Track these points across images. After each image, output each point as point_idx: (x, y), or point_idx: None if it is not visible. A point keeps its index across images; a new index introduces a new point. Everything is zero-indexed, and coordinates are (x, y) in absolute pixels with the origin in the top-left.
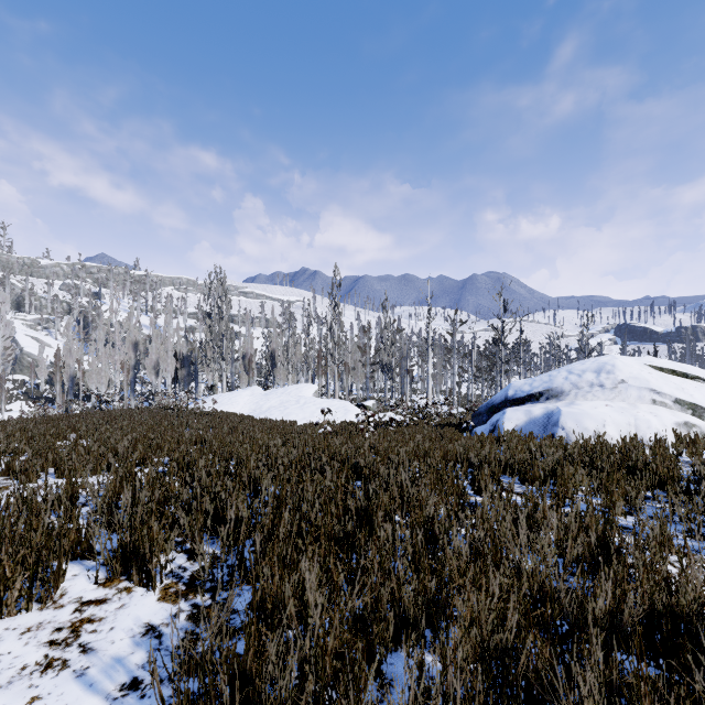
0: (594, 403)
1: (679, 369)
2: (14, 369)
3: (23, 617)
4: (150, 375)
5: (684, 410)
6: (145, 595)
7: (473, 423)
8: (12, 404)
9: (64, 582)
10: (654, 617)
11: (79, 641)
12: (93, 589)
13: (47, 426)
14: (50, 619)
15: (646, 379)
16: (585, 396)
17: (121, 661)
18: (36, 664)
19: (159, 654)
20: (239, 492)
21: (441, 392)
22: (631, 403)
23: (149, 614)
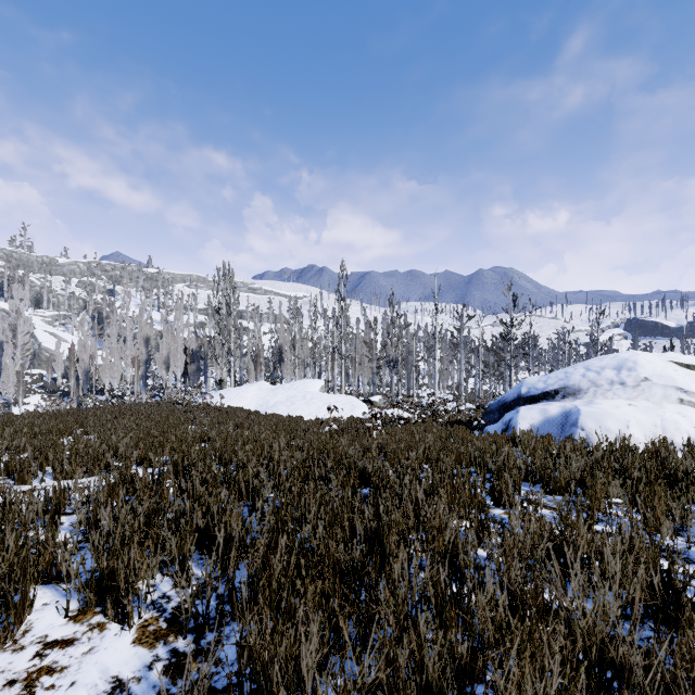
0: (615, 402)
1: None
2: (33, 364)
3: None
4: (161, 369)
5: None
6: (119, 635)
7: (484, 421)
8: (30, 398)
9: (31, 613)
10: None
11: None
12: (61, 625)
13: (56, 422)
14: (4, 667)
15: (671, 377)
16: (605, 394)
17: None
18: None
19: None
20: (235, 505)
21: (447, 387)
22: (656, 402)
23: (119, 662)
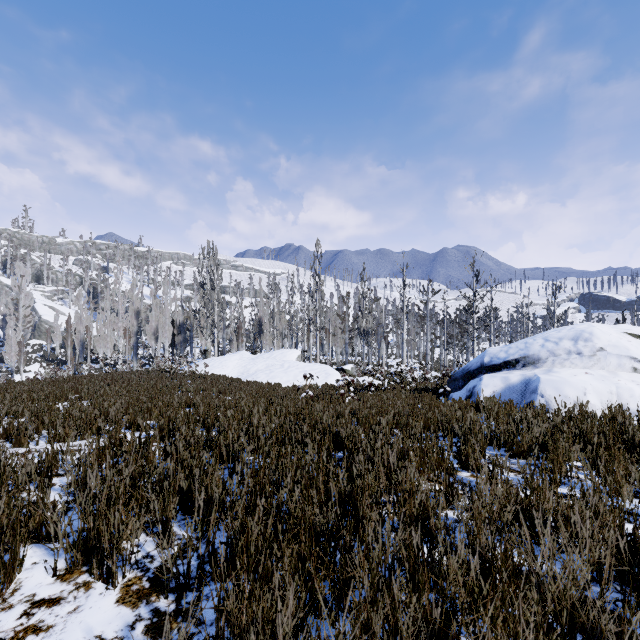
0: (573, 371)
1: None
2: (34, 335)
3: None
4: (150, 340)
5: None
6: (104, 594)
7: (449, 388)
8: (31, 366)
9: (21, 572)
10: None
11: None
12: (49, 584)
13: (53, 388)
14: None
15: (625, 347)
16: (562, 363)
17: None
18: None
19: None
20: (216, 468)
21: (414, 357)
22: (611, 371)
23: (103, 622)
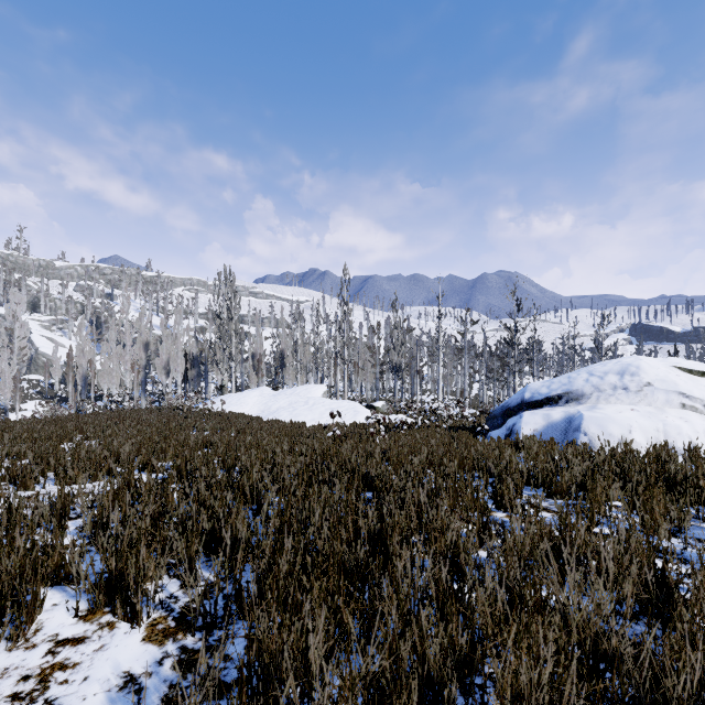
0: (618, 407)
1: None
2: (30, 369)
3: None
4: (160, 375)
5: None
6: (129, 633)
7: (487, 427)
8: (27, 404)
9: (41, 613)
10: None
11: (46, 695)
12: (71, 624)
13: (55, 428)
14: (17, 663)
15: (674, 382)
16: (608, 399)
17: None
18: None
19: None
20: (240, 508)
21: (451, 393)
22: (658, 407)
23: (130, 659)
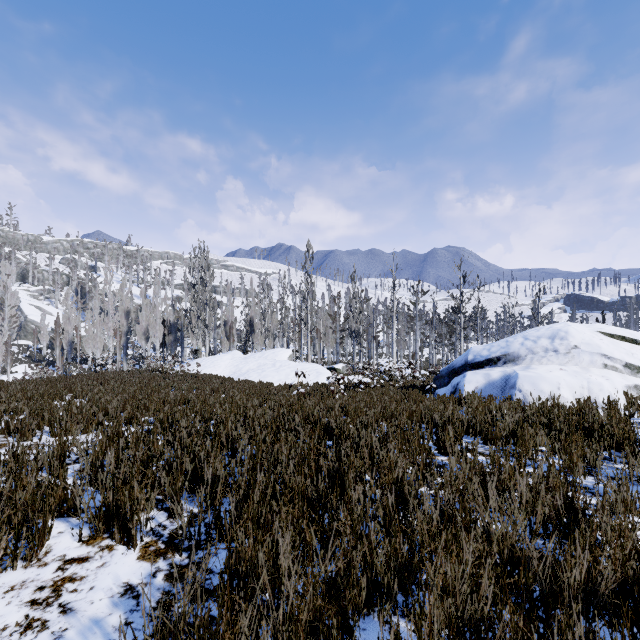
0: (549, 367)
1: (628, 335)
2: (19, 335)
3: (8, 575)
4: (140, 340)
5: (634, 374)
6: (126, 553)
7: (435, 385)
8: (17, 367)
9: (49, 539)
10: (628, 585)
11: (60, 601)
12: (76, 547)
13: (46, 387)
14: (33, 577)
15: (597, 345)
16: (540, 360)
17: (99, 623)
18: (17, 625)
19: (135, 616)
20: (217, 452)
21: (404, 356)
22: (584, 367)
23: (128, 573)
